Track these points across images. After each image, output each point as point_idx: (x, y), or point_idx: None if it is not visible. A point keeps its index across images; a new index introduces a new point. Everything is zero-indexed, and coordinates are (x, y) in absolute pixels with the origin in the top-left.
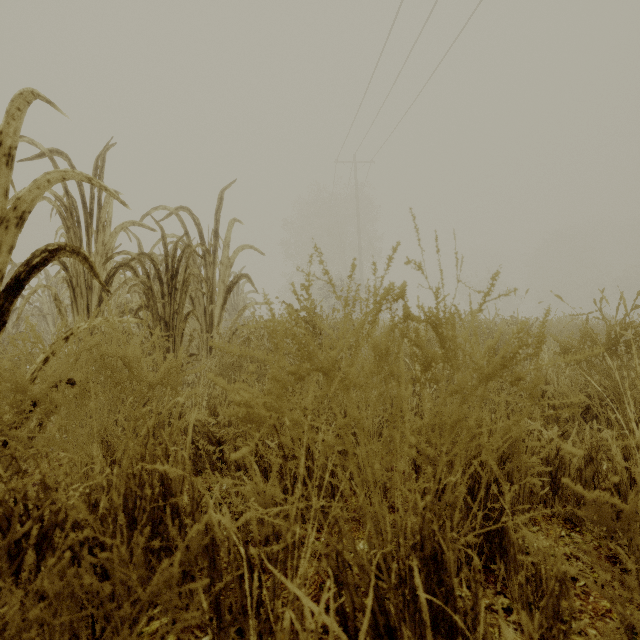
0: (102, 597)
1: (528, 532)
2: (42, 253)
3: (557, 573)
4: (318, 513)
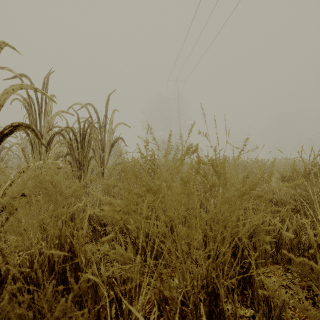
0: (27, 319)
1: (264, 277)
2: (9, 127)
3: (280, 304)
4: (149, 270)
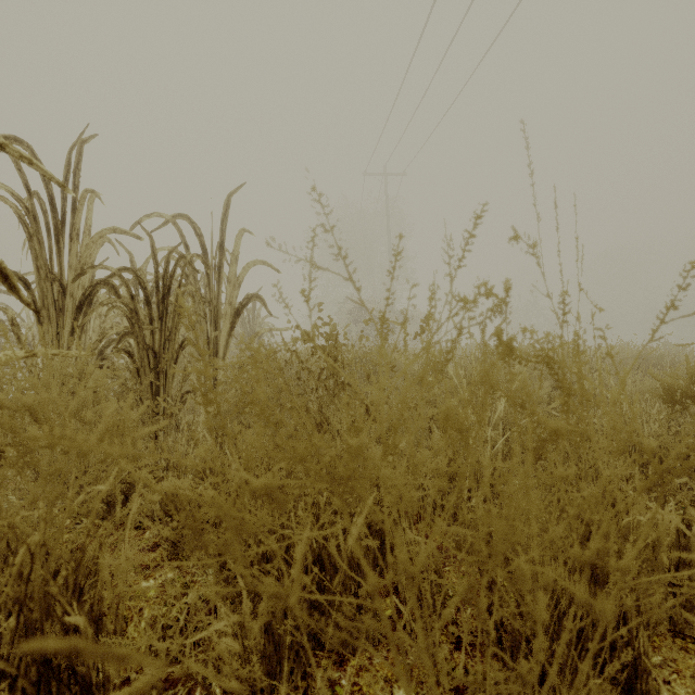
0: None
1: None
2: None
3: None
4: None
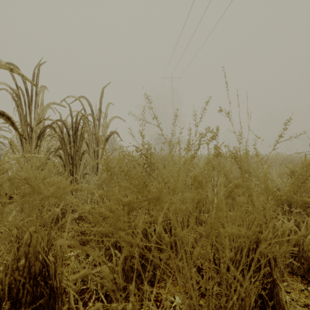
0: None
1: None
2: None
3: None
4: None
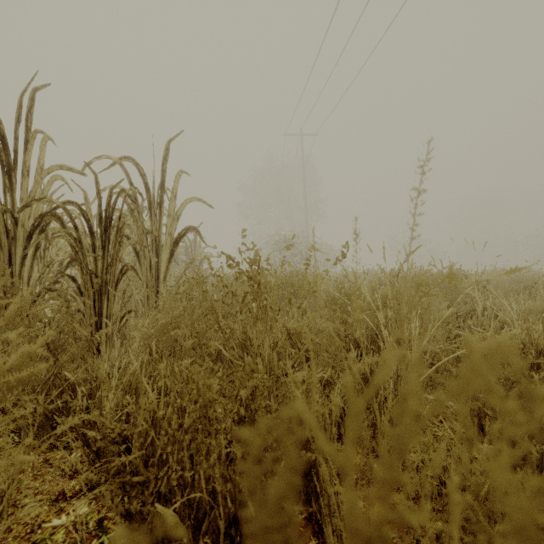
0: None
1: None
2: None
3: None
4: None
